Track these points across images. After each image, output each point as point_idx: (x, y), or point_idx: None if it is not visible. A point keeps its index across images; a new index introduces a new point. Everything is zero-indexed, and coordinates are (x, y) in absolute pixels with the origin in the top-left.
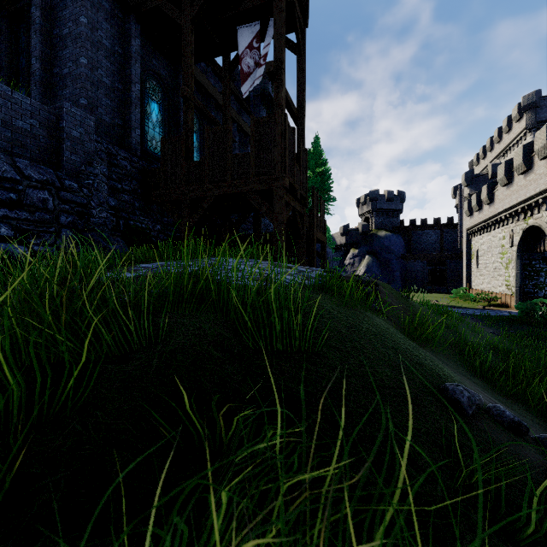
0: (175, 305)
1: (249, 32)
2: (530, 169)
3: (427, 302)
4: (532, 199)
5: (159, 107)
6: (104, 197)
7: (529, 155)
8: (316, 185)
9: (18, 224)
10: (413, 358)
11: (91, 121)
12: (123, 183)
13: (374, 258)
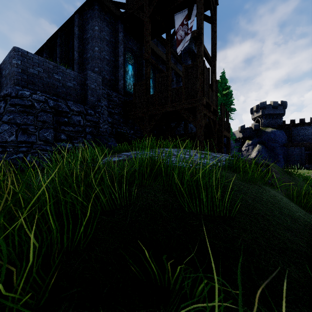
0: (140, 180)
1: (181, 15)
2: None
3: (308, 178)
4: None
5: (132, 67)
6: (106, 117)
7: None
8: (223, 101)
9: (68, 133)
10: (306, 224)
11: (99, 79)
12: (115, 109)
13: (263, 146)
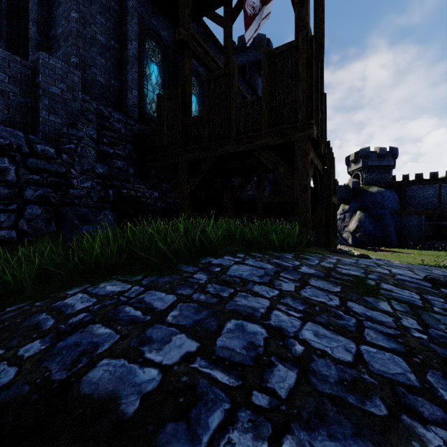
0: None
1: None
2: None
3: None
4: None
5: (159, 69)
6: (89, 164)
7: None
8: None
9: None
10: None
11: (74, 76)
12: (116, 147)
13: (366, 214)
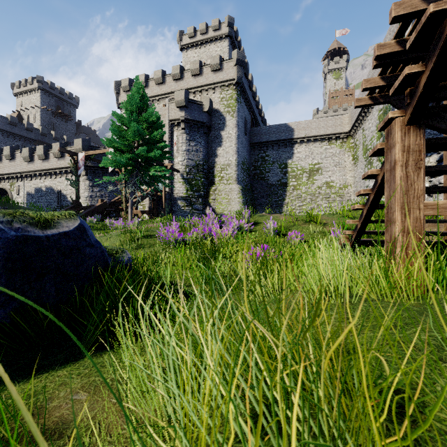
0: None
1: None
2: (1, 161)
3: None
4: (2, 175)
5: None
6: None
7: (0, 154)
8: None
9: None
10: None
11: None
12: None
13: None
